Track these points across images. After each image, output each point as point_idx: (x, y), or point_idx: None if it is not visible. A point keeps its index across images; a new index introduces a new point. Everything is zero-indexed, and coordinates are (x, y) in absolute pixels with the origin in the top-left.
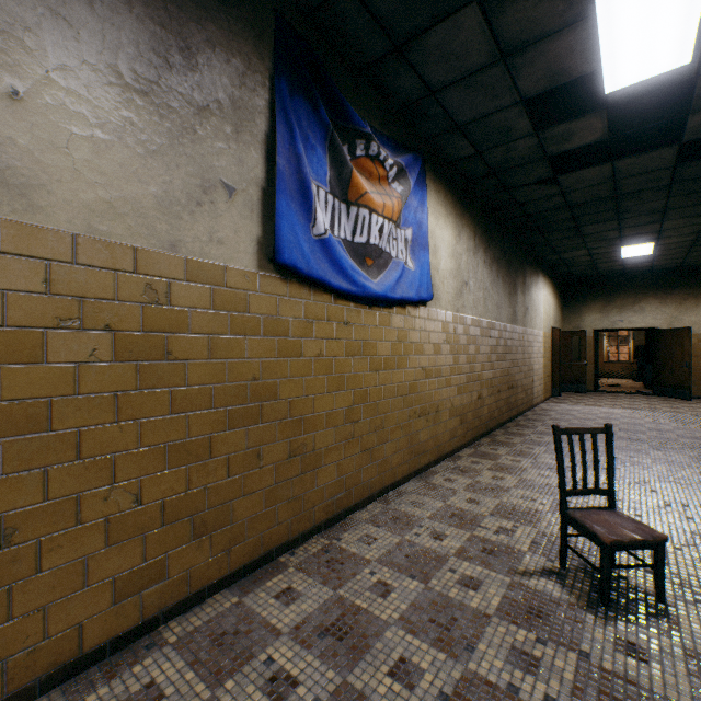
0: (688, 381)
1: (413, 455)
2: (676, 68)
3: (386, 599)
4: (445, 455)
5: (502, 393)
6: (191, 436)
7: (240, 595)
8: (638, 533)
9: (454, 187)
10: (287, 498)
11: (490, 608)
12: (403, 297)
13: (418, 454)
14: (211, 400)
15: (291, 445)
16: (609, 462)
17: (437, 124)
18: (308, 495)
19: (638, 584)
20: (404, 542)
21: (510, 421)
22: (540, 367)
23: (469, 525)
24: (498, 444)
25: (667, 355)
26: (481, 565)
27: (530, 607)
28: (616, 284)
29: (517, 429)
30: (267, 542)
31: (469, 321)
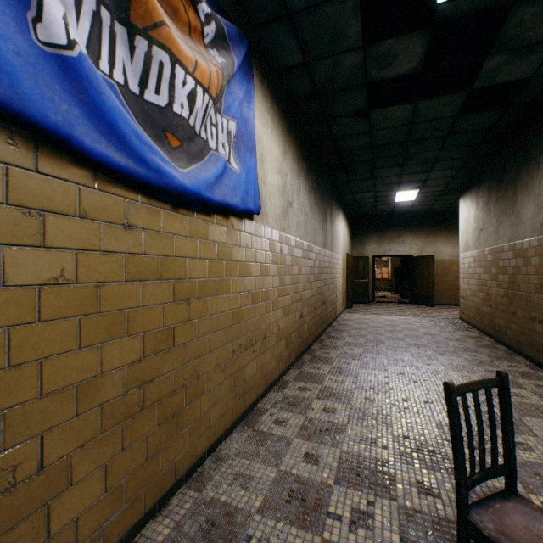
0: (433, 293)
1: (238, 397)
2: None
3: None
4: (272, 383)
5: (317, 310)
6: None
7: None
8: None
9: (280, 101)
10: None
11: None
12: (225, 202)
13: (244, 393)
14: None
15: None
16: (508, 427)
17: (266, 2)
18: None
19: None
20: None
21: (323, 333)
22: (340, 285)
23: (315, 515)
24: (319, 360)
25: (419, 275)
26: None
27: None
28: (387, 222)
29: (331, 342)
30: None
31: (293, 242)
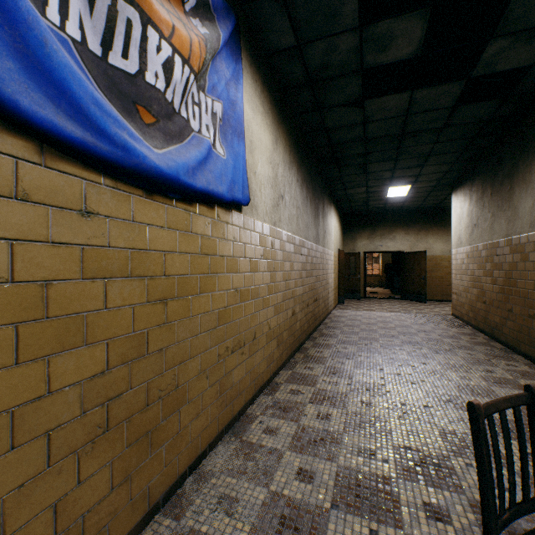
0: (424, 289)
1: (224, 405)
2: None
3: None
4: (262, 386)
5: (310, 307)
6: None
7: None
8: None
9: (271, 87)
10: None
11: None
12: (209, 189)
13: (232, 400)
14: None
15: None
16: None
17: None
18: None
19: None
20: None
21: (315, 330)
22: (332, 281)
23: None
24: (312, 360)
25: (410, 270)
26: None
27: None
28: (378, 218)
29: (323, 340)
30: None
31: (285, 237)
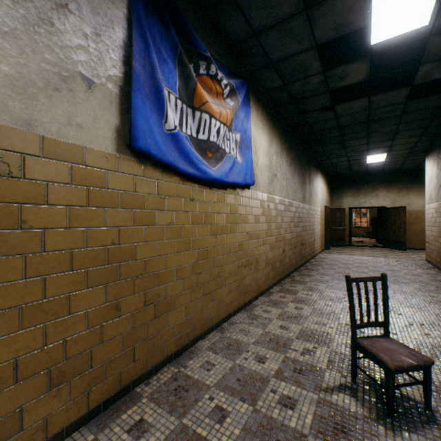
0: (404, 239)
1: (241, 294)
2: (418, 28)
3: (222, 425)
4: (262, 292)
5: (297, 248)
6: (48, 297)
7: (96, 431)
8: (412, 358)
9: (268, 109)
10: (143, 339)
11: (305, 427)
12: (234, 181)
13: (245, 293)
14: (70, 263)
15: (147, 295)
16: (385, 302)
17: (258, 60)
18: (161, 334)
19: (408, 393)
20: (236, 366)
21: (302, 266)
22: (318, 231)
23: (282, 348)
24: (296, 282)
25: (391, 223)
26: (294, 384)
27: (336, 423)
28: (362, 179)
29: (307, 272)
30: (125, 378)
31: (277, 200)
